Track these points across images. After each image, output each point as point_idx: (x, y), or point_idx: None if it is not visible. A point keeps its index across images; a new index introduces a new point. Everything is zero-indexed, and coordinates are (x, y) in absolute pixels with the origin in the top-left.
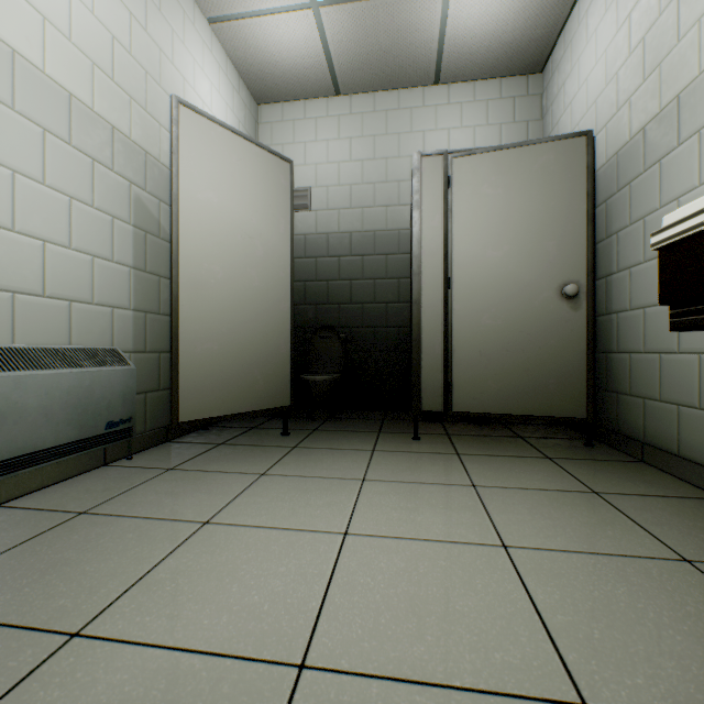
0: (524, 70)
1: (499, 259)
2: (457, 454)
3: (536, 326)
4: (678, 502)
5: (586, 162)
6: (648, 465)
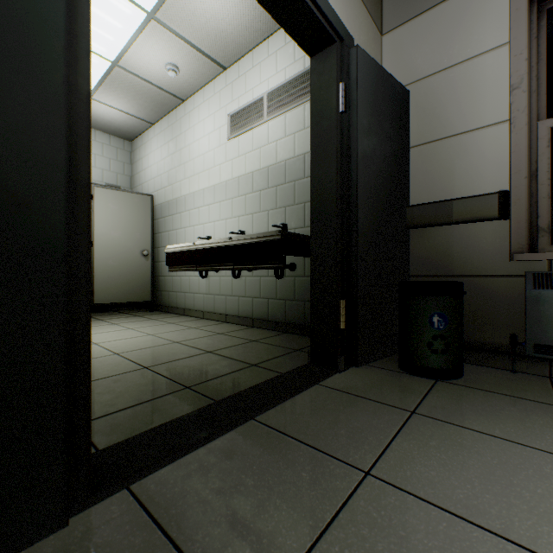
0: (123, 138)
1: (118, 236)
2: (101, 320)
3: (133, 266)
4: (174, 317)
5: (151, 206)
6: (170, 313)
